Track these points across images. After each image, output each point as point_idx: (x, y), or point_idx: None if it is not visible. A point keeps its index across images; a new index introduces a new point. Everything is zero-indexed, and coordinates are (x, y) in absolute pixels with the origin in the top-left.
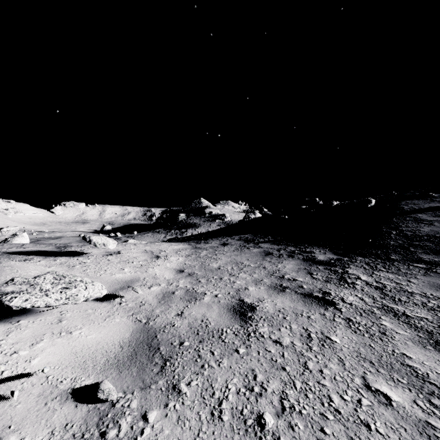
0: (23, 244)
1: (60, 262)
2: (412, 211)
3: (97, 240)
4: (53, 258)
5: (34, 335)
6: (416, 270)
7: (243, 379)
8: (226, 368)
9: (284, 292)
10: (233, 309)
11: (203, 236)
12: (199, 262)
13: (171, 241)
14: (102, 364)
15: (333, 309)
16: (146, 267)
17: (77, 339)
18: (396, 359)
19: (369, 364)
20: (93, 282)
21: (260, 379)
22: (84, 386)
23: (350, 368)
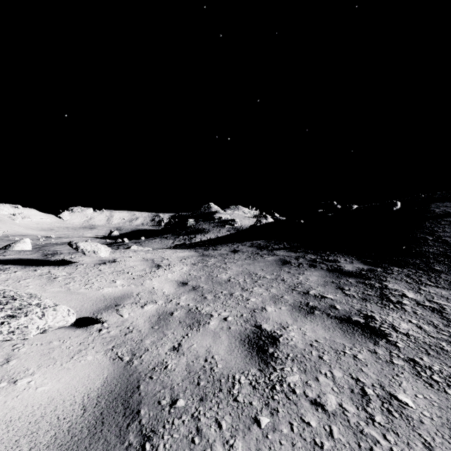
0: (4, 251)
1: (40, 273)
2: (445, 214)
3: (85, 246)
4: (33, 268)
5: None
6: None
7: None
8: None
9: (313, 315)
10: (248, 341)
11: (211, 242)
12: (205, 273)
13: (177, 248)
14: (44, 446)
15: (385, 342)
16: (143, 278)
17: (20, 395)
18: None
19: None
20: (55, 305)
21: None
22: None
23: None
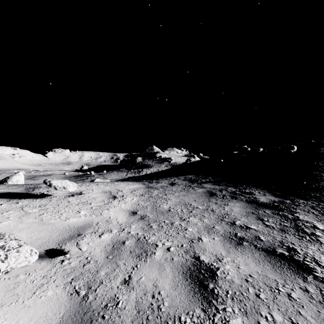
0: None
1: (21, 205)
2: None
3: (57, 184)
4: (16, 201)
5: None
6: None
7: None
8: None
9: (243, 246)
10: (189, 274)
11: (154, 175)
12: (150, 203)
13: (129, 180)
14: None
15: (312, 278)
16: (102, 208)
17: None
18: None
19: None
20: (19, 246)
21: None
22: None
23: None
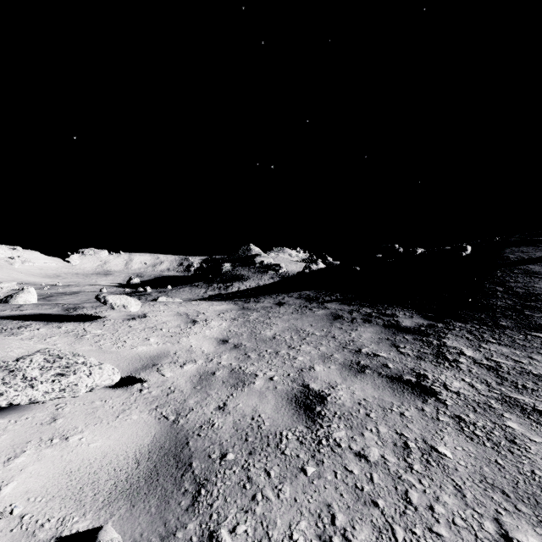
0: (20, 305)
1: (65, 330)
2: (520, 261)
3: (114, 300)
4: (57, 325)
5: (14, 444)
6: (537, 342)
7: (315, 523)
8: (289, 502)
9: (364, 374)
10: (295, 400)
11: (252, 292)
12: (247, 329)
13: (212, 299)
14: (107, 492)
15: (434, 400)
16: (179, 335)
17: (74, 450)
18: (539, 486)
19: (501, 495)
20: (100, 364)
21: (340, 522)
22: (76, 532)
23: (475, 502)
